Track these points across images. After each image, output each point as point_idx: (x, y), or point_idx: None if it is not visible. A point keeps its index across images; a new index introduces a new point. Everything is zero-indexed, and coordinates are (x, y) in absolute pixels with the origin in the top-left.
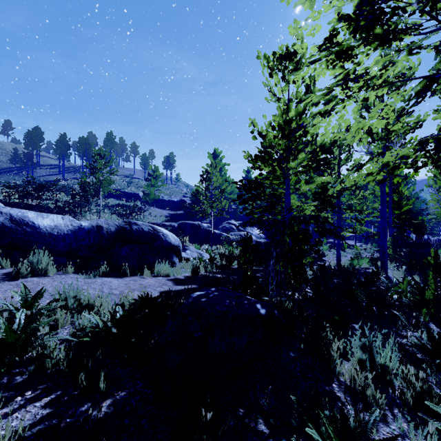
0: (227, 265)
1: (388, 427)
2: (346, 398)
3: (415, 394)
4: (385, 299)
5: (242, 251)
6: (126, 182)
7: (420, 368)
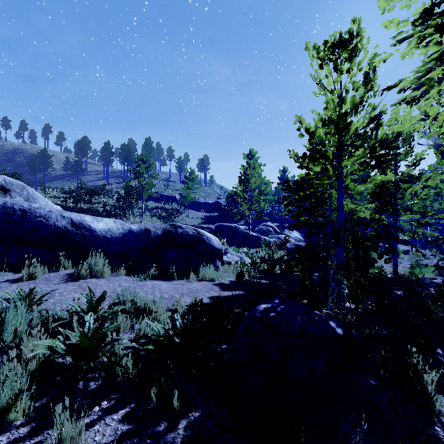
0: (269, 270)
1: None
2: None
3: None
4: None
5: (299, 258)
6: (163, 185)
7: None
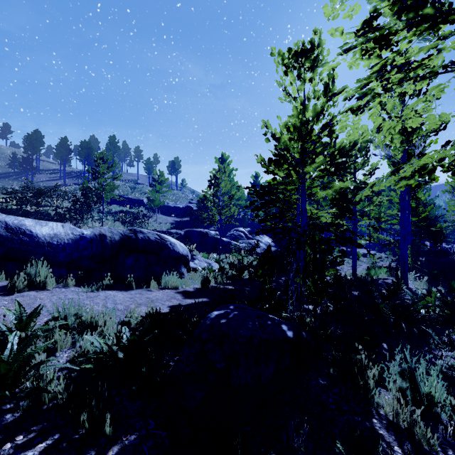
0: (237, 276)
1: None
2: (391, 437)
3: None
4: (413, 314)
5: (259, 262)
6: (130, 187)
7: None
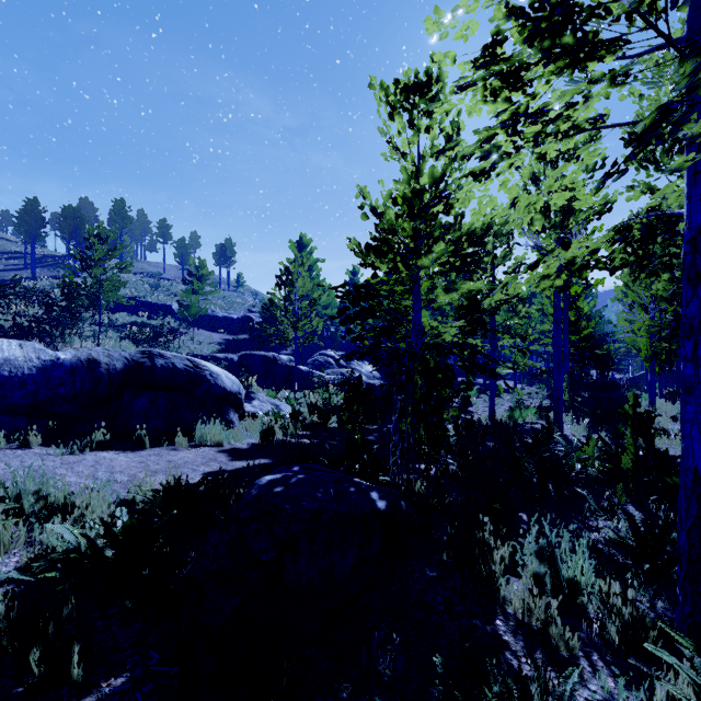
0: (320, 423)
1: (586, 688)
2: (519, 643)
3: (621, 627)
4: (564, 471)
5: (345, 400)
6: (149, 285)
7: (625, 581)
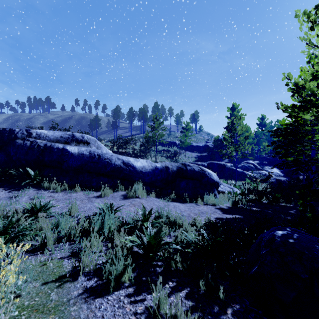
0: (257, 200)
1: None
2: None
3: None
4: None
5: (299, 194)
6: (167, 134)
7: None
